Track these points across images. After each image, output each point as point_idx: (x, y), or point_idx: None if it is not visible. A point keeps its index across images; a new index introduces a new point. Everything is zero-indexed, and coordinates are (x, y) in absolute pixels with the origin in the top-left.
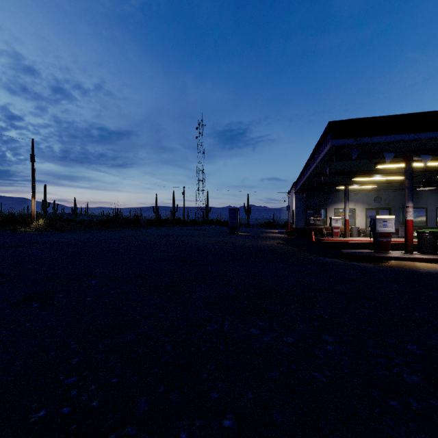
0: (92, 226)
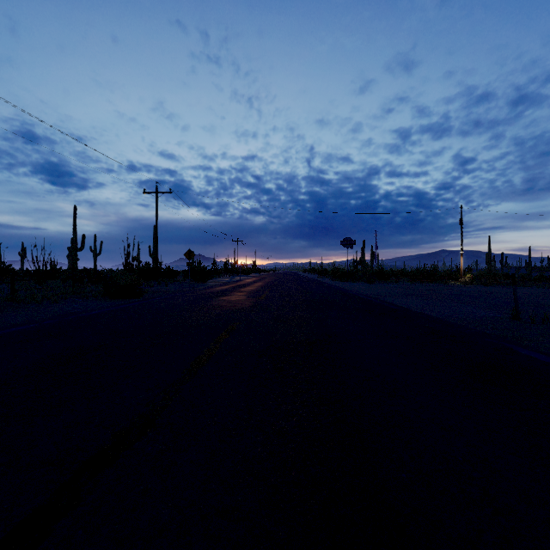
0: (523, 282)
